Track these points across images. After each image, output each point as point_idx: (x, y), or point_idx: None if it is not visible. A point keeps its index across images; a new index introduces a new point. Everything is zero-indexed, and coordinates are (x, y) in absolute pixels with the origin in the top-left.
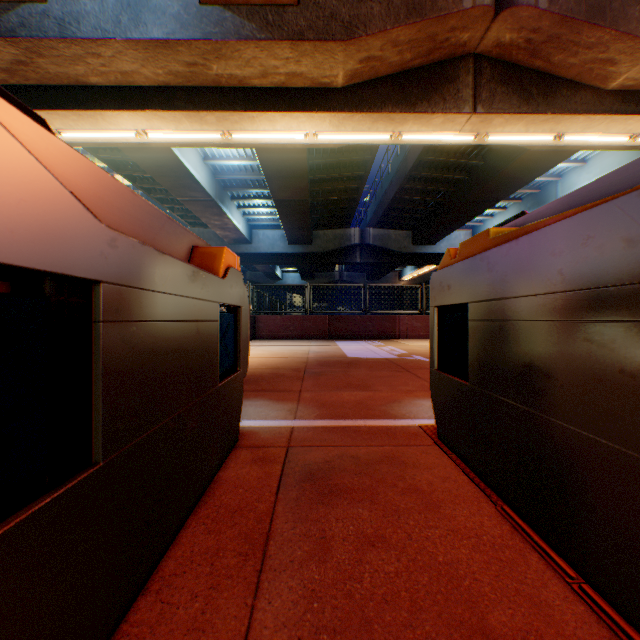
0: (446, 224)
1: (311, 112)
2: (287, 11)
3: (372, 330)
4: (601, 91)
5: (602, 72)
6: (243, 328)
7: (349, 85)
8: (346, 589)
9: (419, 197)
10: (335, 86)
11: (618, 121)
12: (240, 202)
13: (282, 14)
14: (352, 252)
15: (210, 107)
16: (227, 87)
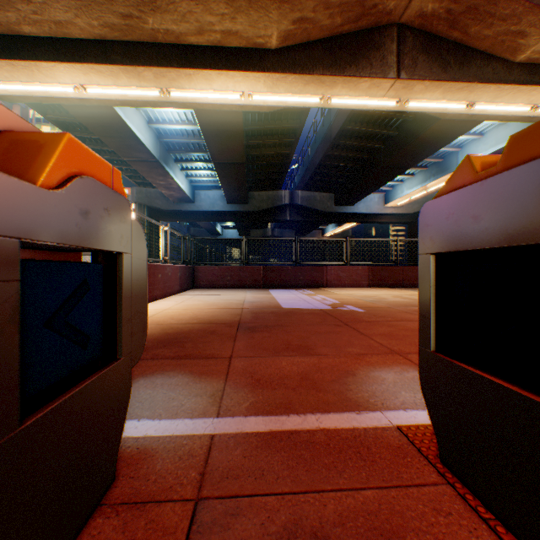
0: (364, 187)
1: (246, 71)
2: None
3: (302, 279)
4: (510, 63)
5: (513, 44)
6: (129, 287)
7: (283, 47)
8: None
9: (341, 163)
10: (269, 47)
11: (523, 92)
12: (183, 164)
13: None
14: (283, 211)
15: (147, 62)
16: (164, 43)
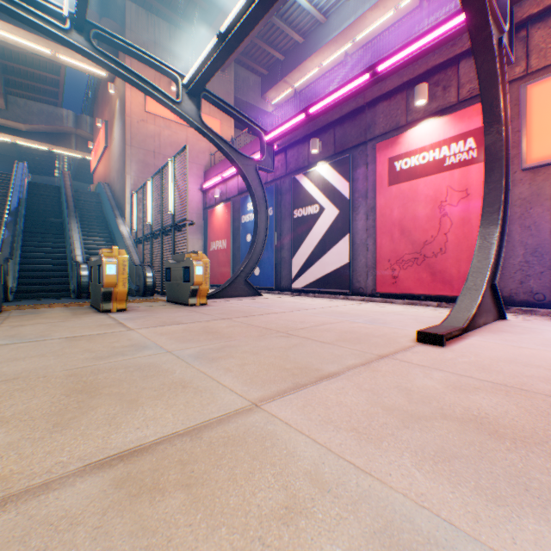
0: None
1: (14, 136)
2: (4, 111)
3: None
4: None
5: None
6: None
7: (30, 132)
8: None
9: None
10: (24, 131)
11: None
12: None
13: (2, 111)
14: None
15: None
16: None
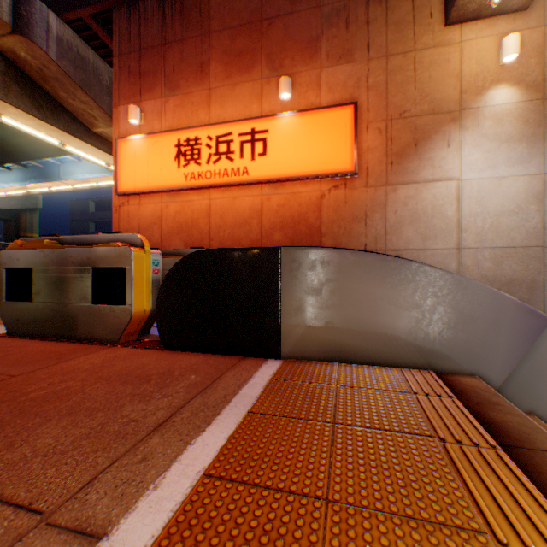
0: None
1: None
2: None
3: None
4: (91, 130)
5: (92, 120)
6: None
7: None
8: (9, 360)
9: None
10: None
11: (101, 153)
12: None
13: None
14: None
15: None
16: None
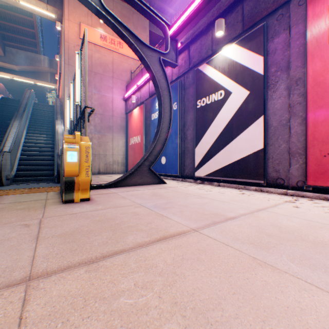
0: None
1: (11, 74)
2: (3, 57)
3: None
4: None
5: None
6: None
7: (21, 71)
8: None
9: None
10: (17, 71)
11: None
12: None
13: (1, 57)
14: None
15: None
16: None
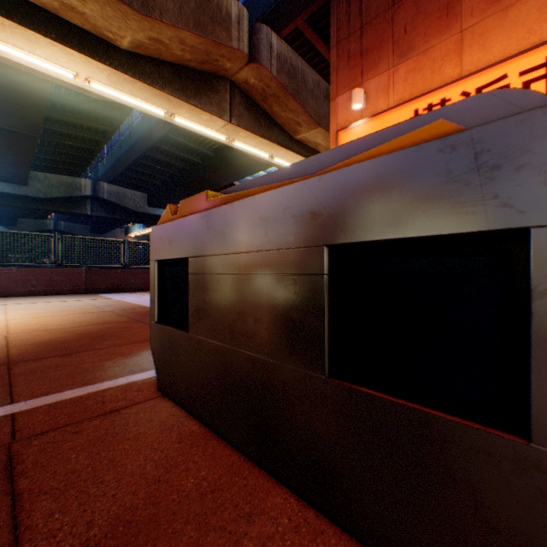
0: (182, 194)
1: (91, 57)
2: None
3: (135, 283)
4: (293, 138)
5: (295, 128)
6: None
7: (134, 52)
8: None
9: (160, 166)
10: (119, 45)
11: (299, 159)
12: None
13: None
14: (83, 203)
15: None
16: None
